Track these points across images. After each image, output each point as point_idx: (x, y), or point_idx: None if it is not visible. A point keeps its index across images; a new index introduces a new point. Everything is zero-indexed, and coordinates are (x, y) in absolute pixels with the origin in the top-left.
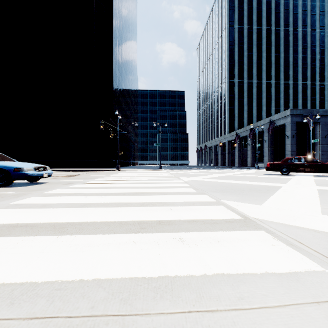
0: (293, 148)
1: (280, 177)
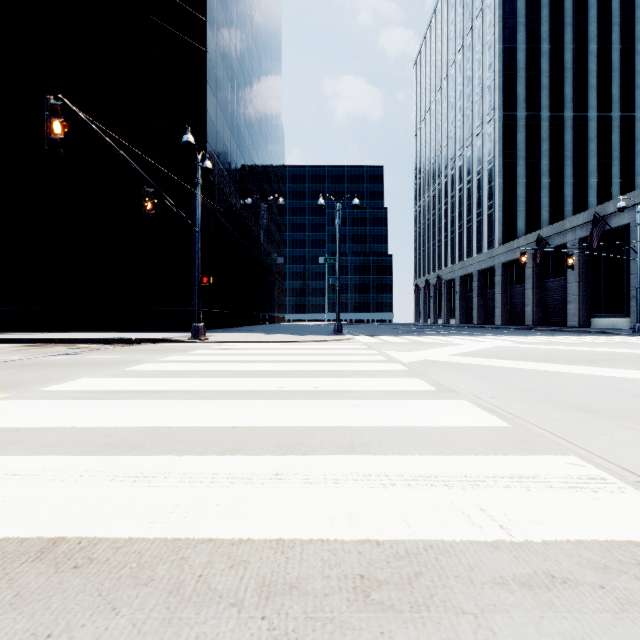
0: None
1: None
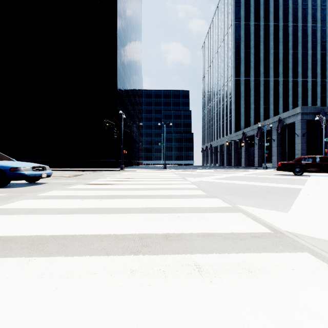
0: (304, 147)
1: (293, 178)
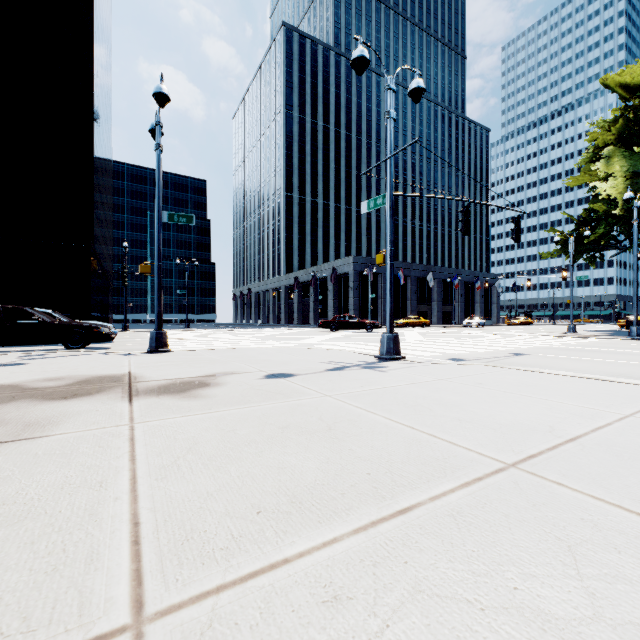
0: (357, 302)
1: (326, 333)
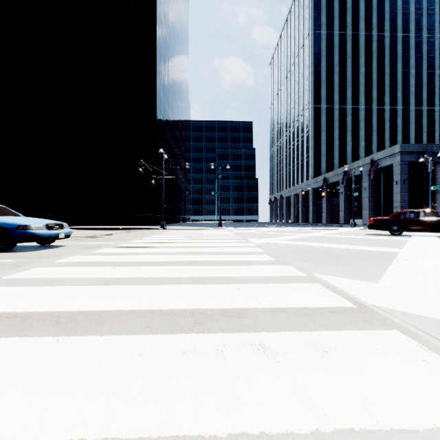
0: (405, 198)
1: (390, 239)
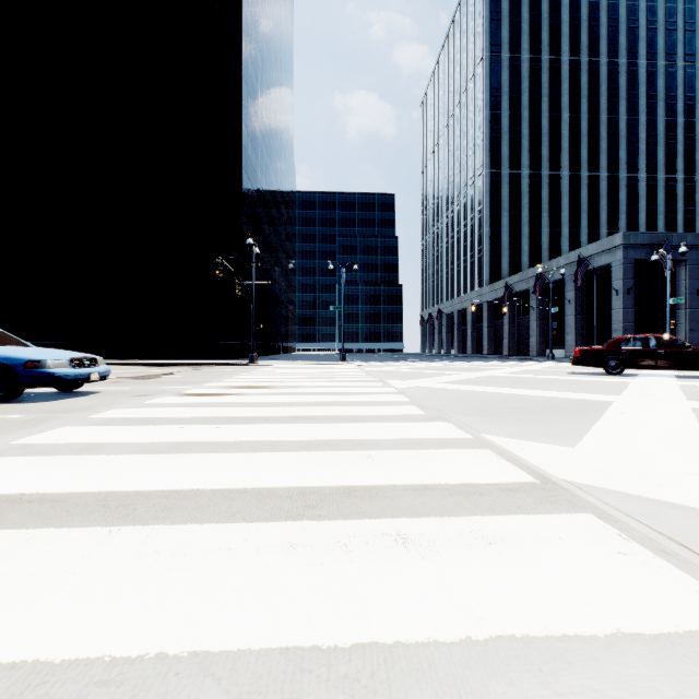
0: (630, 316)
1: (603, 380)
